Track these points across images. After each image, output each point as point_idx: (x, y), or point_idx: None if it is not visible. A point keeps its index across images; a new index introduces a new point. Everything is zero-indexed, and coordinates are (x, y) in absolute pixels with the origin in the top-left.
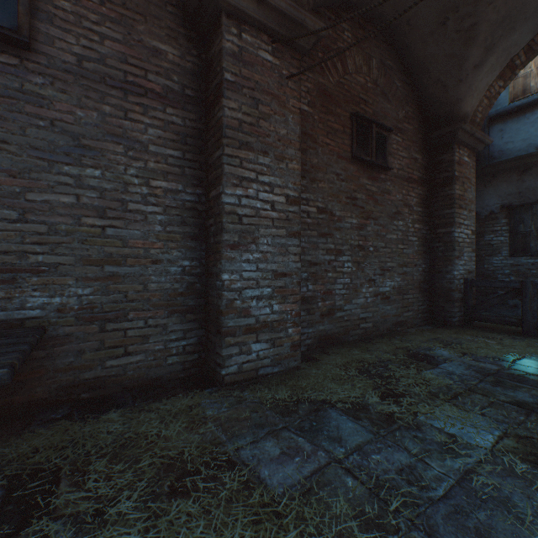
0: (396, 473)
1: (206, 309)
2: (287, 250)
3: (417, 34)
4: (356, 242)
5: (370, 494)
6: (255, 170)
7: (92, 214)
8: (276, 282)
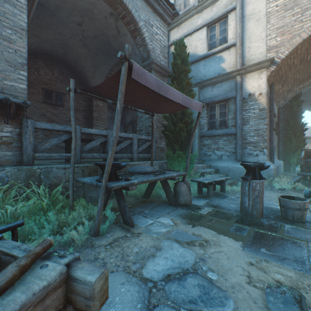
0: None
1: None
2: None
3: (72, 65)
4: None
5: None
6: None
7: None
8: None
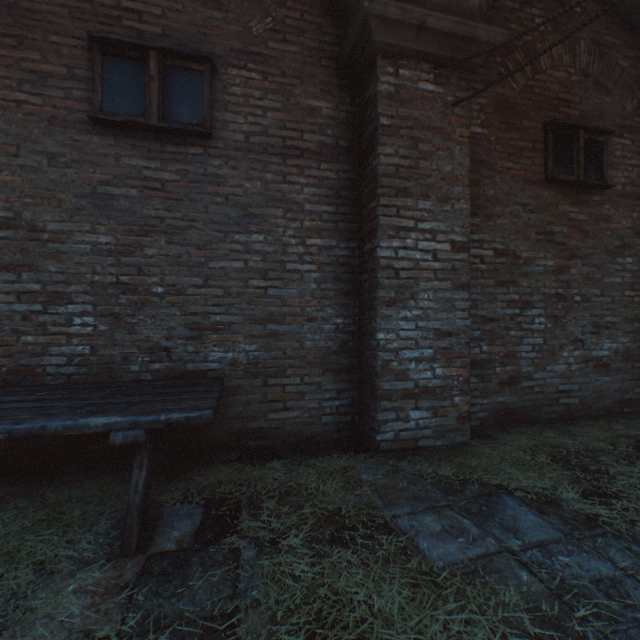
0: (590, 582)
1: (359, 369)
2: (452, 305)
3: None
4: (553, 290)
5: (549, 594)
6: (414, 217)
7: (256, 277)
8: (439, 343)
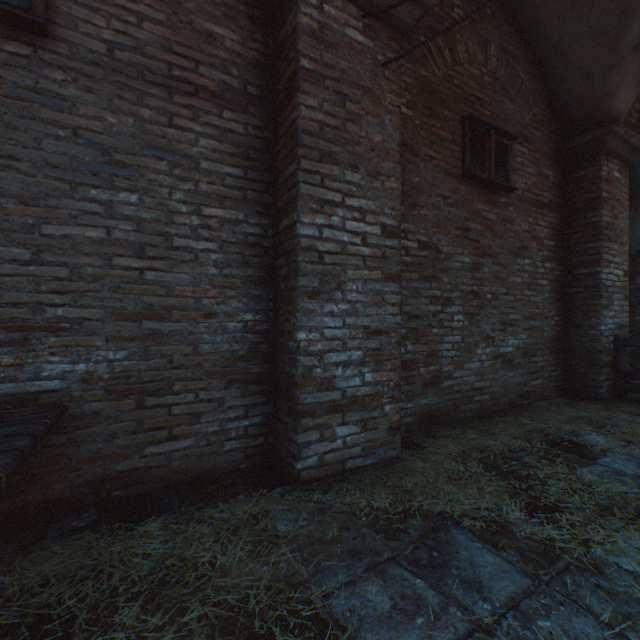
0: None
1: (274, 378)
2: (382, 298)
3: (552, 8)
4: (469, 287)
5: None
6: (341, 190)
7: (126, 253)
8: (369, 343)
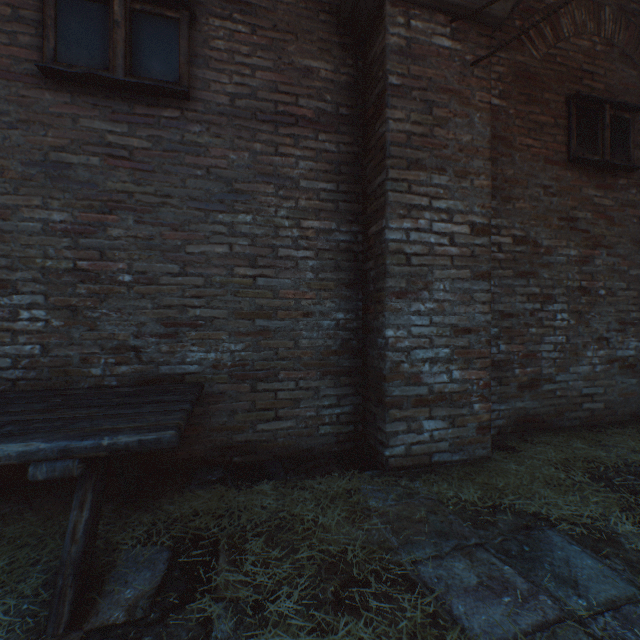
0: None
1: (363, 372)
2: (471, 297)
3: None
4: (576, 283)
5: None
6: (428, 194)
7: (243, 264)
8: (457, 341)
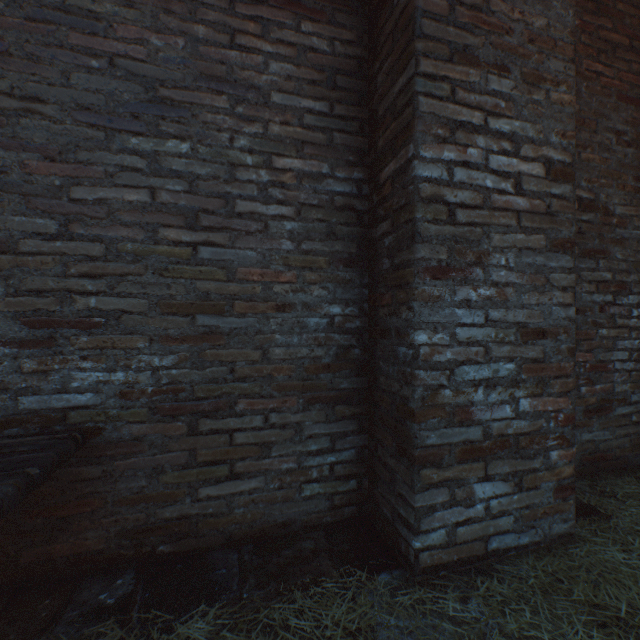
0: None
1: (371, 398)
2: (546, 279)
3: None
4: None
5: None
6: (482, 106)
7: (175, 222)
8: (525, 350)
